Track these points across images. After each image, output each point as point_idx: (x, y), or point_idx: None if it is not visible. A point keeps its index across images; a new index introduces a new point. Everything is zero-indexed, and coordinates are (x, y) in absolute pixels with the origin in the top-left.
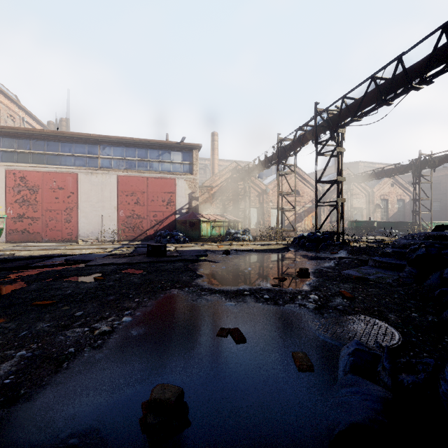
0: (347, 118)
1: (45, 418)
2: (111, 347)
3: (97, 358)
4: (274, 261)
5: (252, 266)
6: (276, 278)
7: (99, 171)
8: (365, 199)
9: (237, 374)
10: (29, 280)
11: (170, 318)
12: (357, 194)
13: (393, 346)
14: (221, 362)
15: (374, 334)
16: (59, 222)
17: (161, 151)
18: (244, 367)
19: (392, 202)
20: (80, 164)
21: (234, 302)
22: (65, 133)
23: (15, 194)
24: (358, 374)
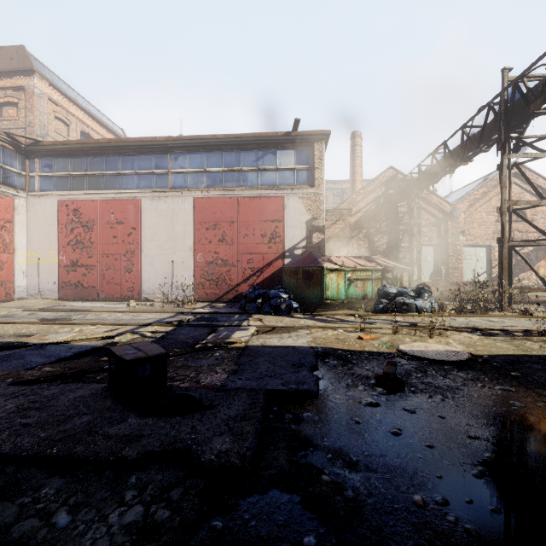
0: None
1: None
2: None
3: None
4: None
5: None
6: None
7: (168, 194)
8: None
9: None
10: None
11: None
12: None
13: None
14: None
15: None
16: (118, 272)
17: (260, 152)
18: None
19: None
20: (145, 186)
21: None
22: (124, 140)
23: (68, 234)
24: None
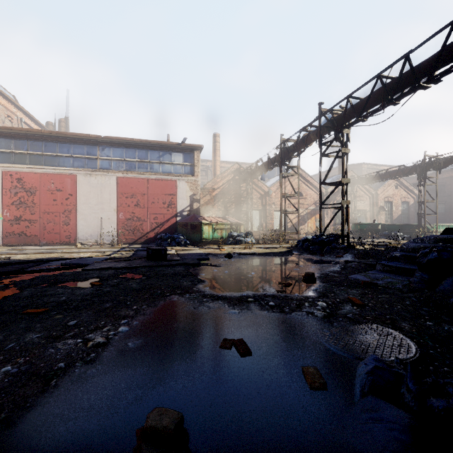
0: (352, 118)
1: (25, 449)
2: (105, 361)
3: (89, 375)
4: (278, 265)
5: (255, 270)
6: (281, 283)
7: (98, 173)
8: (368, 202)
9: (243, 392)
10: (23, 285)
11: (170, 328)
12: (361, 196)
13: (410, 360)
14: (225, 378)
15: (388, 345)
16: (57, 225)
17: (162, 152)
18: (250, 385)
19: (396, 204)
20: (79, 166)
21: (238, 309)
22: (63, 133)
23: (12, 196)
24: (379, 396)
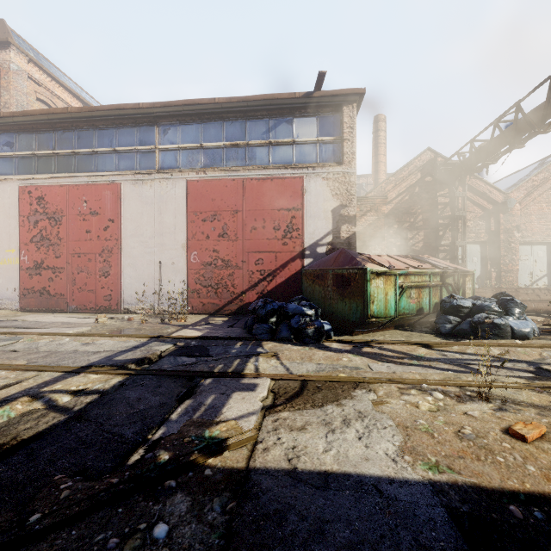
0: None
1: None
2: None
3: None
4: None
5: None
6: None
7: (154, 176)
8: None
9: None
10: None
11: None
12: None
13: None
14: None
15: None
16: (92, 276)
17: (272, 121)
18: None
19: None
20: (126, 167)
21: None
22: (99, 109)
23: (31, 228)
24: None
